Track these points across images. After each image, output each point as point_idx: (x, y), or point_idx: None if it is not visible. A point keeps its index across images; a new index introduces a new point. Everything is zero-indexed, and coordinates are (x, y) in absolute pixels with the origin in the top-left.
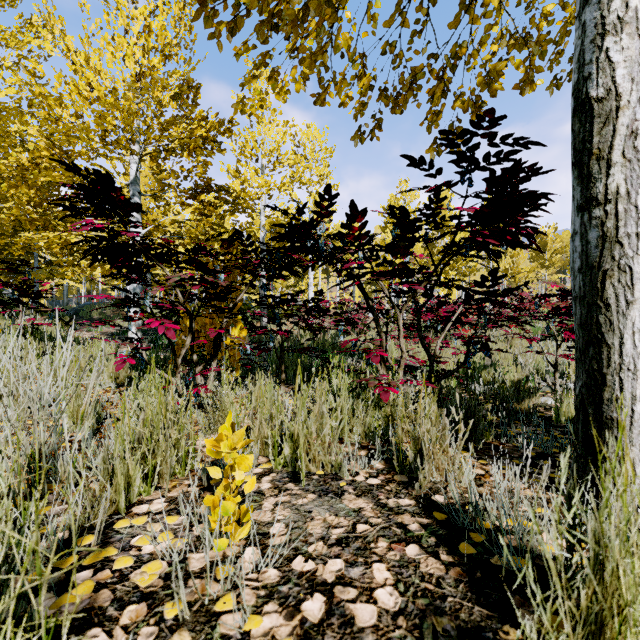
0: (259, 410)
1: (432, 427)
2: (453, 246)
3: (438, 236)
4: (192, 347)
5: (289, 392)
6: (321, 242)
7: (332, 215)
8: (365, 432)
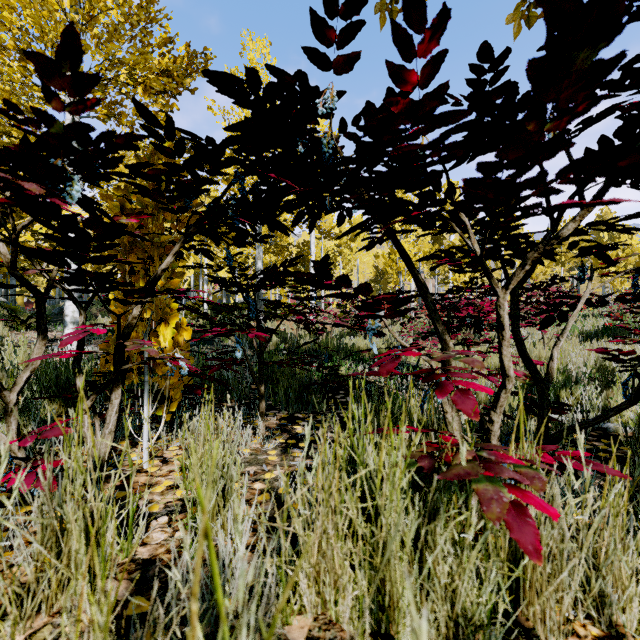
0: (91, 637)
1: (608, 574)
2: (613, 147)
3: (582, 124)
4: (76, 362)
5: (271, 434)
6: (326, 143)
7: (352, 68)
8: (453, 618)
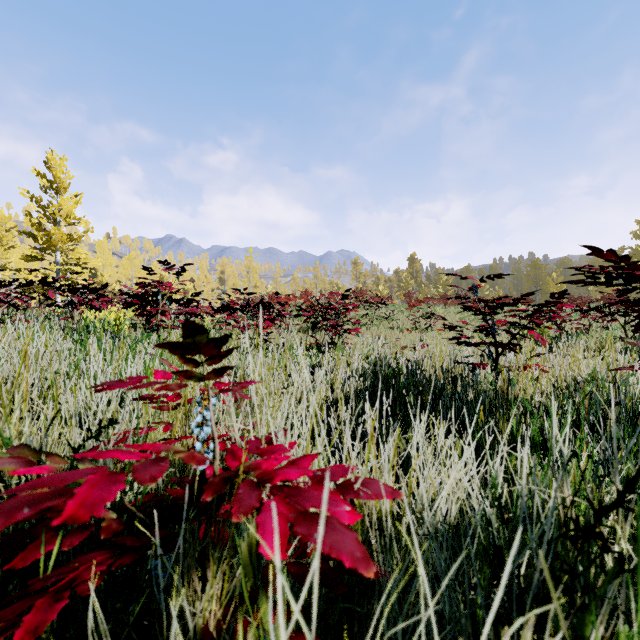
0: None
1: None
2: None
3: None
4: None
5: None
6: None
7: None
8: None
